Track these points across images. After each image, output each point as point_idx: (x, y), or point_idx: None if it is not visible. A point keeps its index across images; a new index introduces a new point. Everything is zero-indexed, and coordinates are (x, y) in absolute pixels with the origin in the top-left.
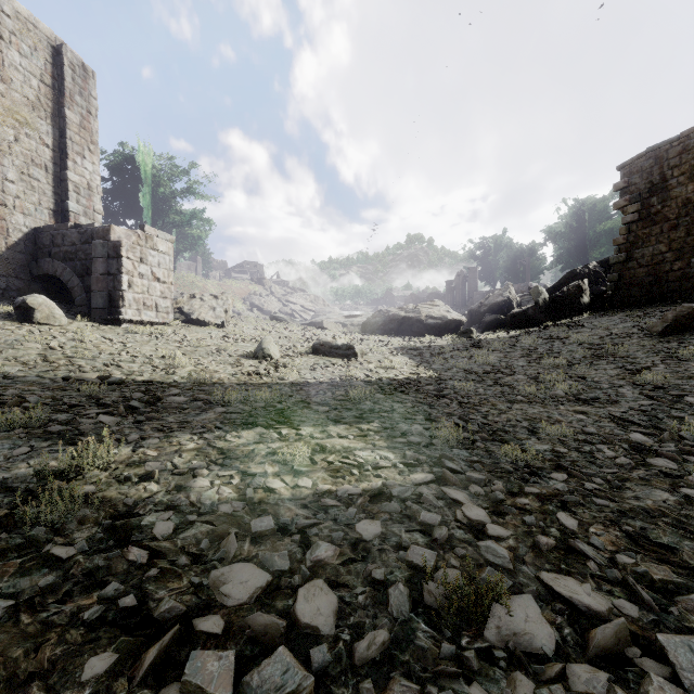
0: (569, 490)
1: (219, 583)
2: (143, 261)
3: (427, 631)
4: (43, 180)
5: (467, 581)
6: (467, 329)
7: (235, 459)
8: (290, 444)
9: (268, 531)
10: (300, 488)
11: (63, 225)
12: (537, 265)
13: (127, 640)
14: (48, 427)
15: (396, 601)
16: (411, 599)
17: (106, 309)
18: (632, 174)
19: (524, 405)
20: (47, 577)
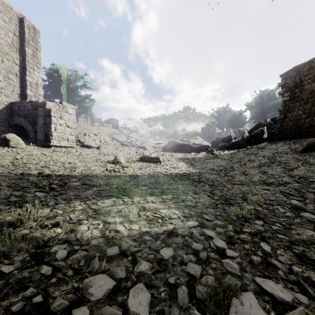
0: (265, 230)
1: (88, 287)
2: (61, 118)
3: (198, 314)
4: (15, 80)
5: (218, 284)
6: (211, 149)
7: (101, 214)
8: (128, 206)
9: (115, 255)
10: (133, 230)
11: (24, 101)
12: (242, 120)
13: None
14: (9, 199)
15: (181, 296)
16: (189, 294)
17: (44, 140)
18: (286, 78)
19: (239, 185)
20: None
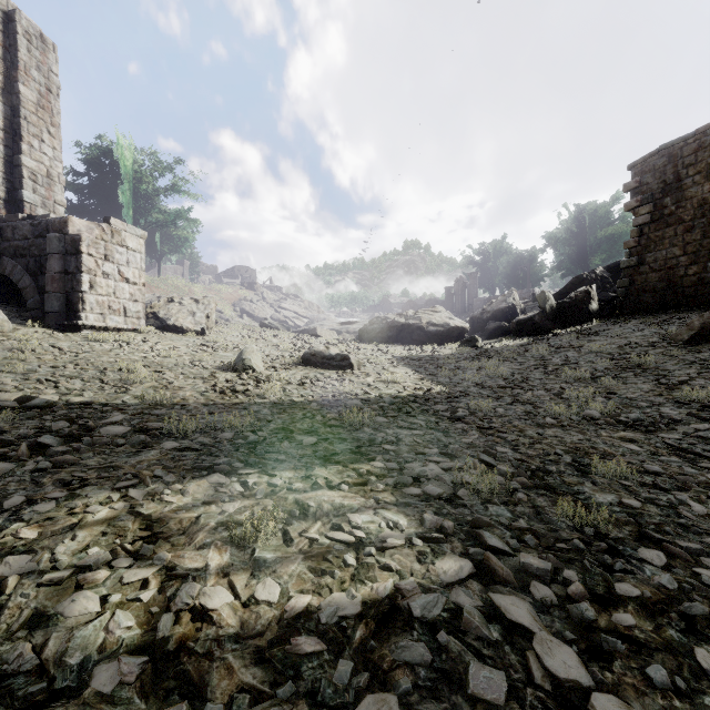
0: (683, 589)
1: None
2: (108, 259)
3: None
4: None
5: None
6: (472, 336)
7: (165, 539)
8: (256, 502)
9: None
10: (259, 604)
11: (13, 215)
12: (537, 271)
13: None
14: None
15: None
16: None
17: (63, 313)
18: (644, 173)
19: (557, 430)
20: None
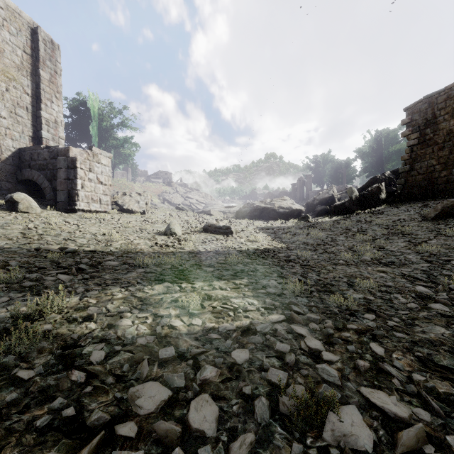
0: (377, 326)
1: (135, 397)
2: (91, 171)
3: (282, 433)
4: (25, 117)
5: (310, 395)
6: (305, 215)
7: (150, 305)
8: (187, 294)
9: (170, 358)
10: (194, 326)
11: (38, 146)
12: (350, 173)
13: (66, 442)
14: (22, 283)
15: (260, 410)
16: (270, 408)
17: (67, 202)
18: (414, 113)
19: (344, 266)
20: (12, 394)
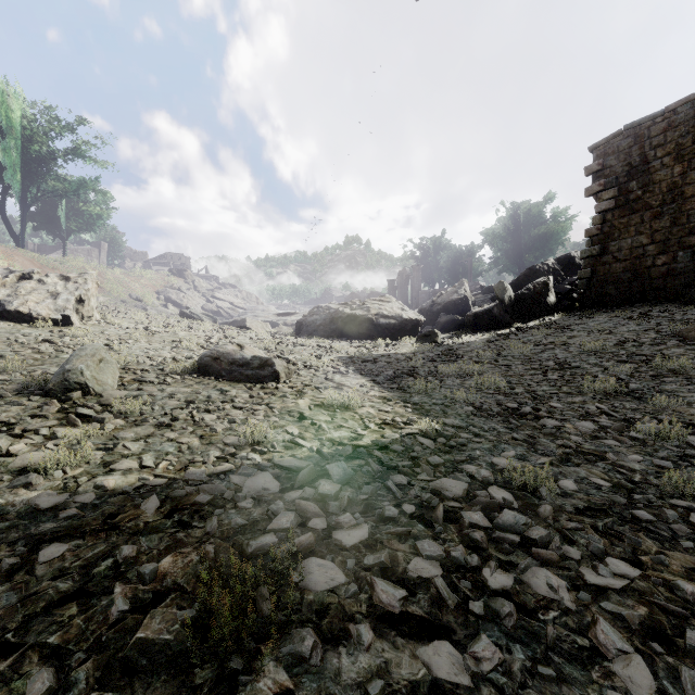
0: None
1: None
2: None
3: None
4: None
5: None
6: (431, 330)
7: None
8: None
9: None
10: None
11: None
12: (476, 266)
13: None
14: None
15: None
16: None
17: None
18: (607, 155)
19: None
20: None
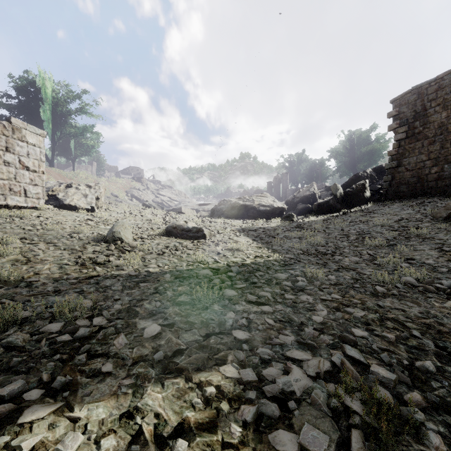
0: None
1: None
2: (9, 150)
3: None
4: None
5: None
6: (290, 214)
7: None
8: None
9: None
10: None
11: None
12: (325, 172)
13: None
14: None
15: None
16: None
17: None
18: (401, 105)
19: (392, 299)
20: None
